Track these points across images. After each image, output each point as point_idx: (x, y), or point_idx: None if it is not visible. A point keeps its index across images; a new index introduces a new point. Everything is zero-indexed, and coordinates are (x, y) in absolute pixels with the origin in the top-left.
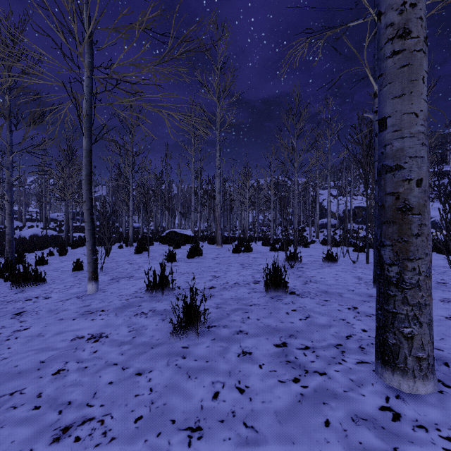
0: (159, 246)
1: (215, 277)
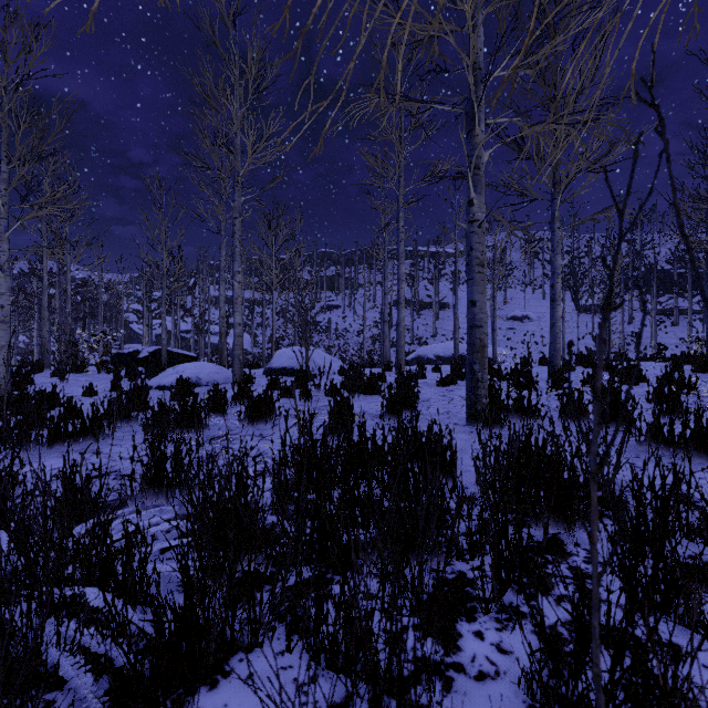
0: None
1: None
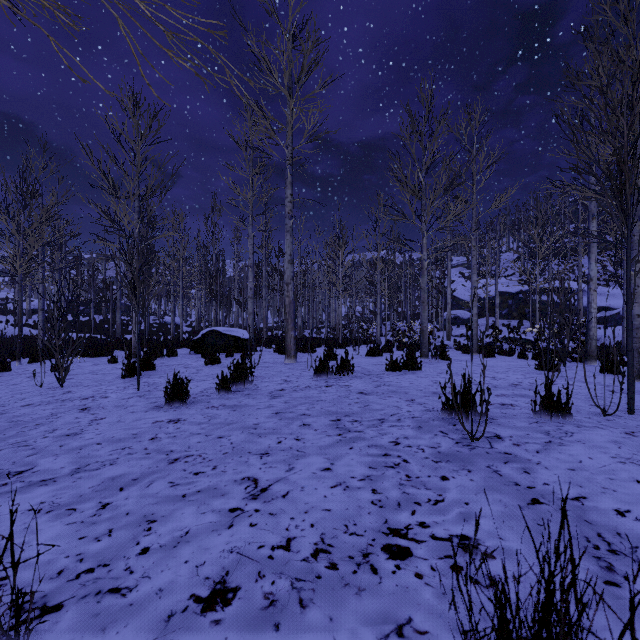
0: (186, 357)
1: (254, 496)
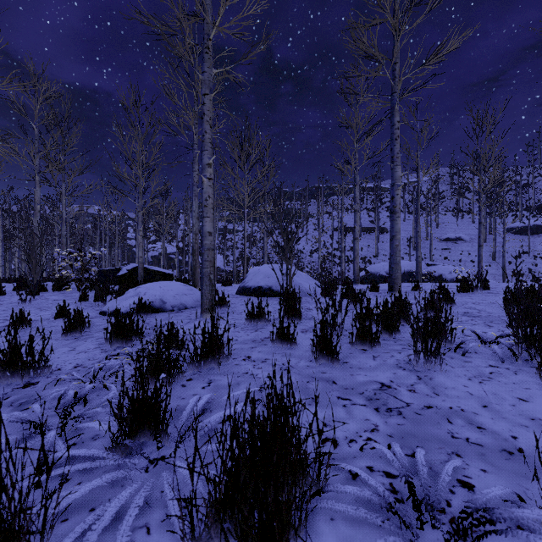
0: None
1: None
